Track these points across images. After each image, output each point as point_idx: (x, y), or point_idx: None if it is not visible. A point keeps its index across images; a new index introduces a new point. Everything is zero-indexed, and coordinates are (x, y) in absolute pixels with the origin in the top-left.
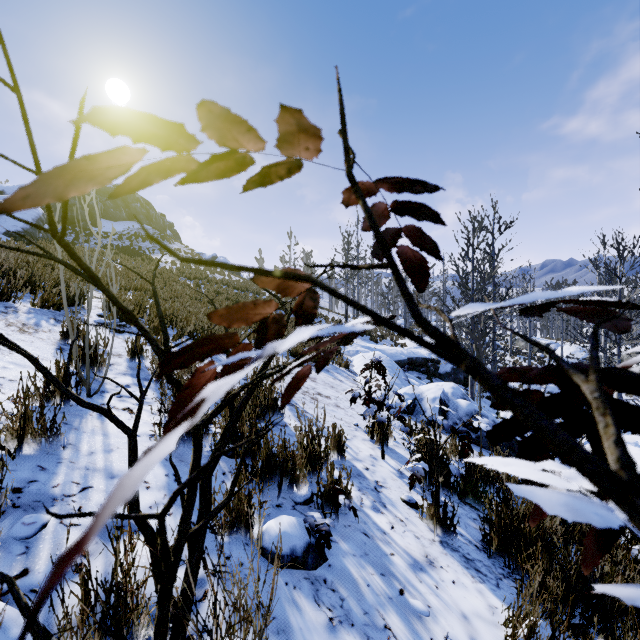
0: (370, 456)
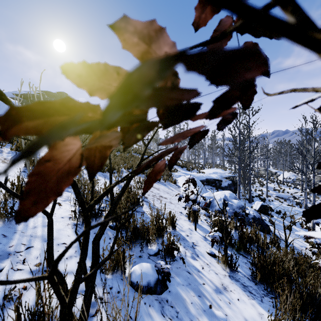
0: (189, 229)
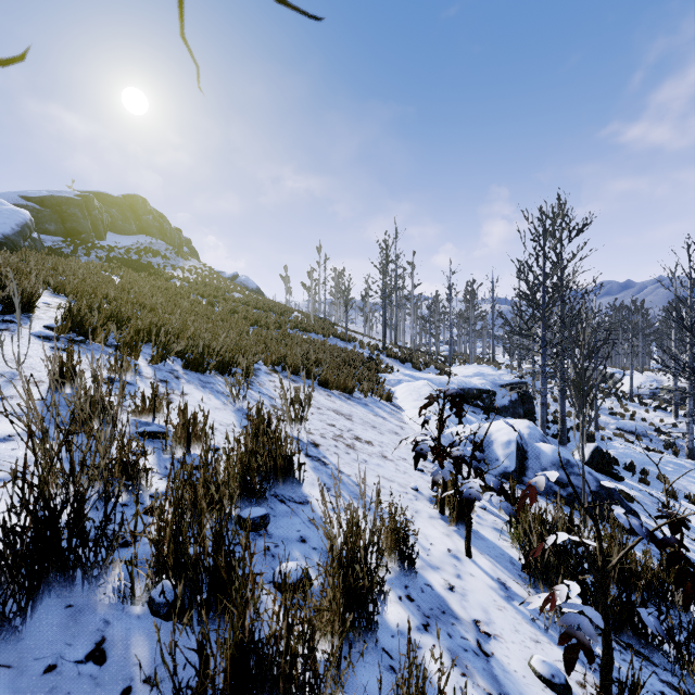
0: (448, 553)
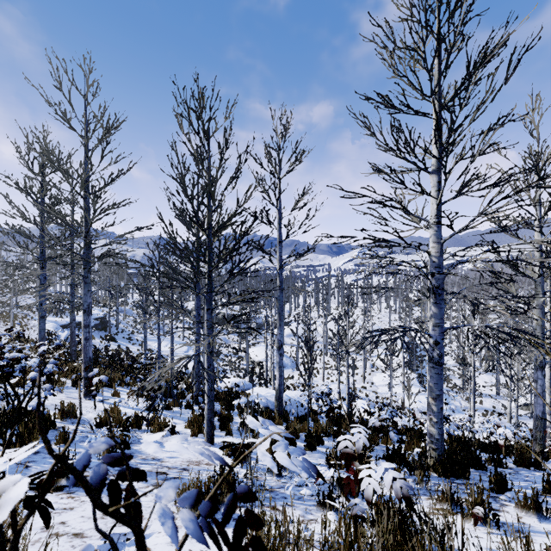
0: None
